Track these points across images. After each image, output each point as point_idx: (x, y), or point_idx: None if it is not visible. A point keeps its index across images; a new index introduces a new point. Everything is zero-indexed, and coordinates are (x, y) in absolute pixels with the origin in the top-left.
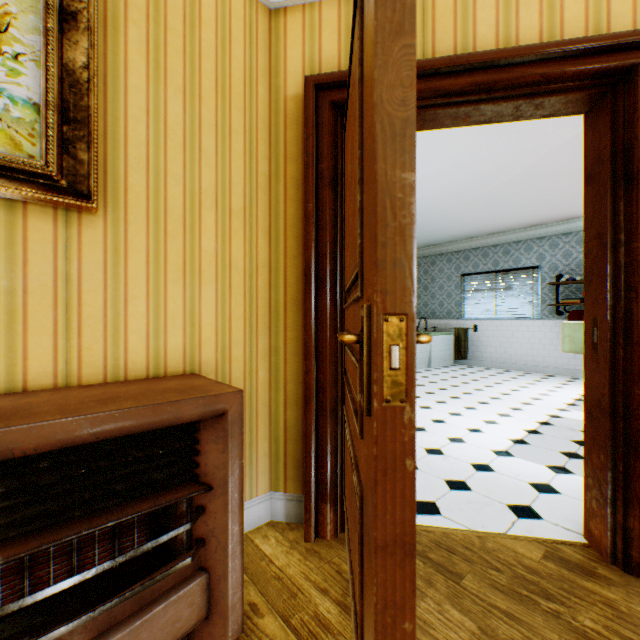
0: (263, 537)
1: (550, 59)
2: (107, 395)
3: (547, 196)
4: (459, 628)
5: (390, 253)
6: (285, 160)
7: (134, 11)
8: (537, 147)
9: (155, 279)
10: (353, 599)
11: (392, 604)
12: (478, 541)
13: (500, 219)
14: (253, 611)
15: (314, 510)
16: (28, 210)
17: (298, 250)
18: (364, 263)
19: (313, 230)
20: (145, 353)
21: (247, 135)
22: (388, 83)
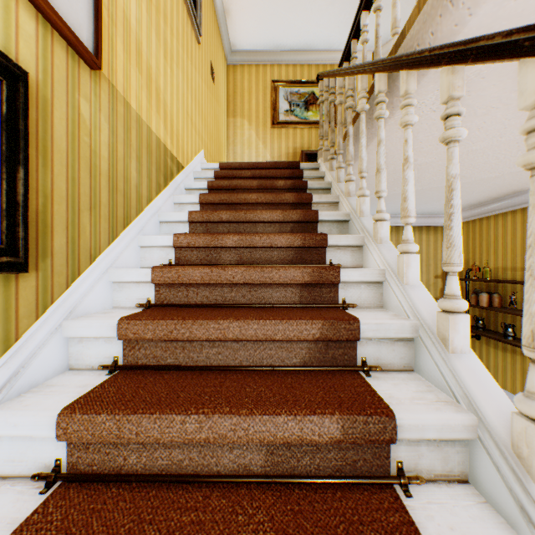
0: None
1: None
2: None
3: None
4: None
5: None
6: None
7: None
8: None
9: None
10: None
11: None
12: None
13: None
14: None
15: None
16: None
17: None
18: None
19: None
20: None
21: None
22: None
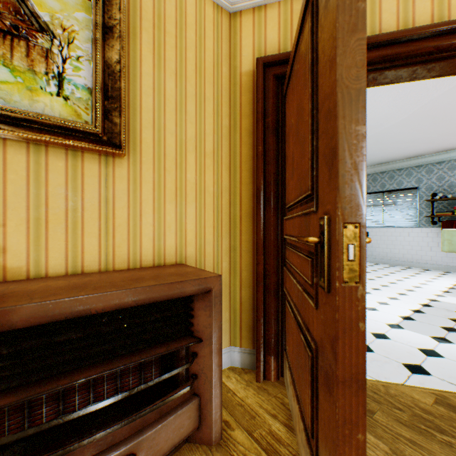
0: (227, 377)
1: (441, 35)
2: (135, 276)
3: (425, 134)
4: (375, 448)
5: (347, 181)
6: (240, 117)
7: (145, 22)
8: (419, 98)
9: (158, 200)
10: (302, 421)
11: (349, 421)
12: (383, 388)
13: (387, 153)
14: (226, 426)
15: (262, 360)
16: (84, 157)
17: (249, 179)
18: (319, 188)
19: (262, 165)
20: (152, 249)
21: (215, 101)
22: (346, 65)
